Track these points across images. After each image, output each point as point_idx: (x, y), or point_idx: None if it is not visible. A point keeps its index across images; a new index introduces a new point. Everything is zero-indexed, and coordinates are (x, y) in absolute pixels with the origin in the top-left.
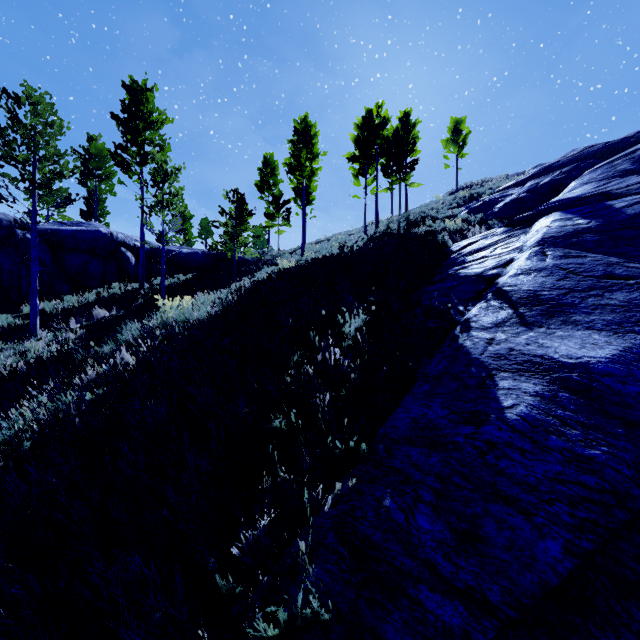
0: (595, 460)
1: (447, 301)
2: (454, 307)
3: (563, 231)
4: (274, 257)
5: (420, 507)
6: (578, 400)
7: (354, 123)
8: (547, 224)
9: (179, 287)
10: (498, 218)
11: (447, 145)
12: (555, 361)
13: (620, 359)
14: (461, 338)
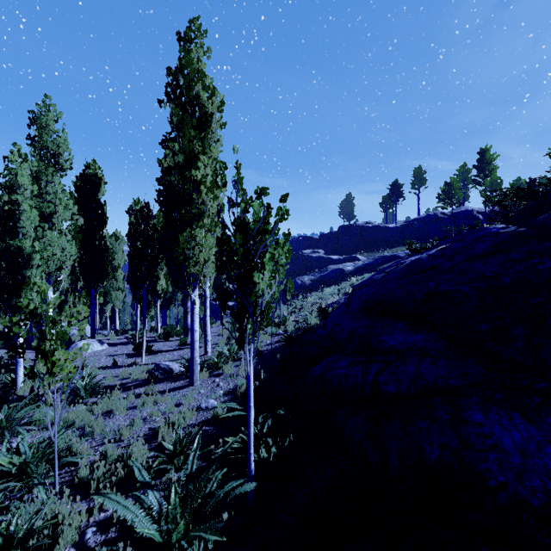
0: None
1: None
2: None
3: None
4: None
5: None
6: None
7: None
8: None
9: None
10: None
11: None
12: None
13: None
14: None
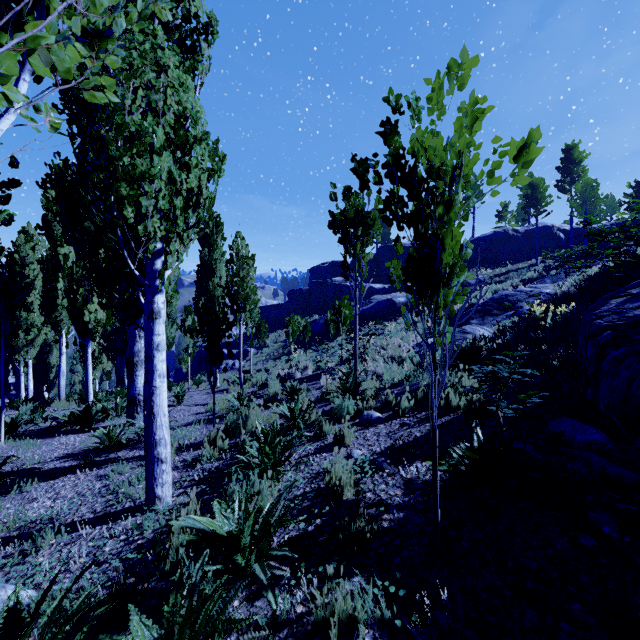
0: None
1: None
2: None
3: None
4: None
5: None
6: None
7: None
8: None
9: None
10: None
11: None
12: None
13: None
14: None
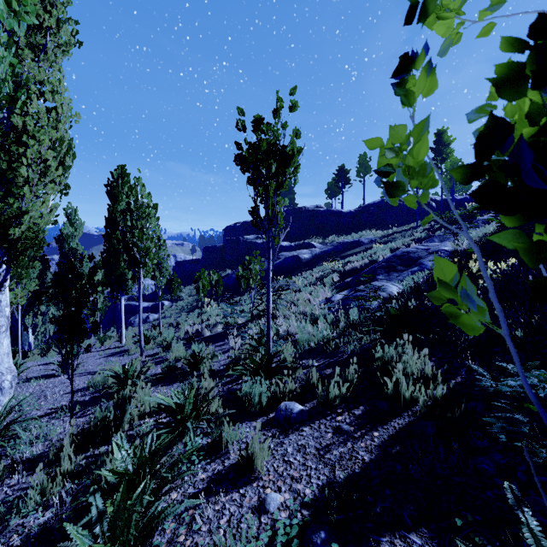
0: None
1: None
2: None
3: None
4: None
5: None
6: None
7: None
8: None
9: None
10: None
11: None
12: None
13: None
14: None
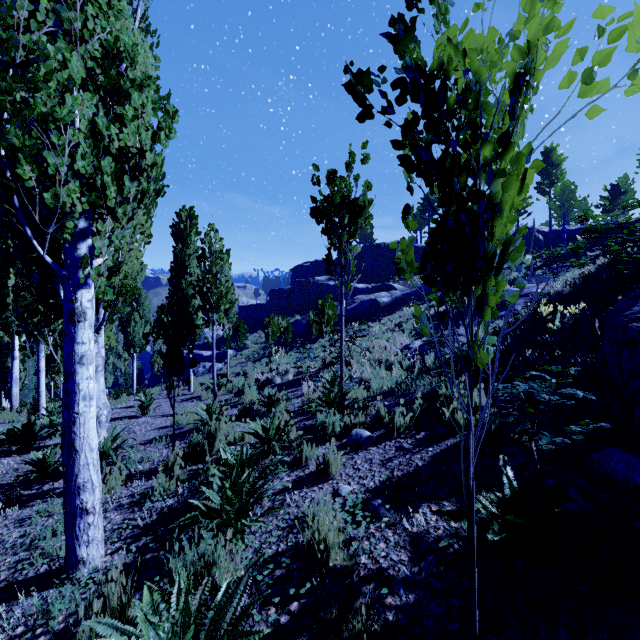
0: None
1: None
2: None
3: None
4: None
5: None
6: None
7: None
8: None
9: None
10: None
11: None
12: None
13: None
14: None
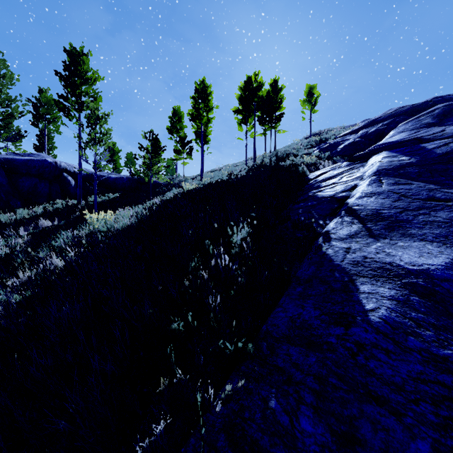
0: (449, 360)
1: (310, 216)
2: (315, 221)
3: (392, 165)
4: (180, 181)
5: (302, 409)
6: (426, 303)
7: (238, 86)
8: (379, 160)
9: (108, 203)
10: (340, 155)
11: (304, 104)
12: (402, 268)
13: (452, 266)
14: (324, 247)
